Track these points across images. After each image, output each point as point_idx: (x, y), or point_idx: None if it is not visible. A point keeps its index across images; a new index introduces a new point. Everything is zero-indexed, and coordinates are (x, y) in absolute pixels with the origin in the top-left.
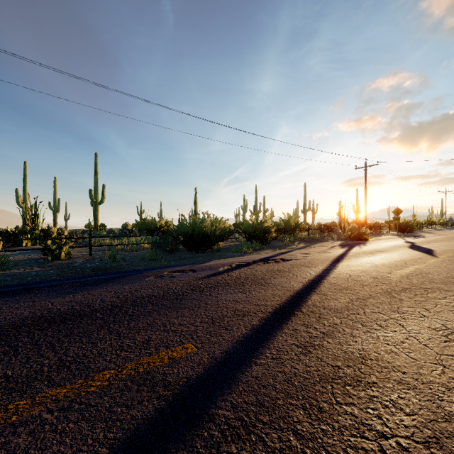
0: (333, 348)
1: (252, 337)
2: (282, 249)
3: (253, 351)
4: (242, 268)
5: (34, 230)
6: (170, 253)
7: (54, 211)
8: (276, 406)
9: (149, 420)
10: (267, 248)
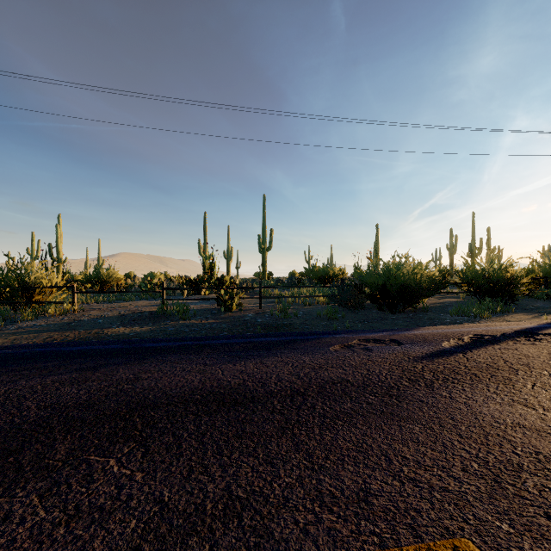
0: None
1: None
2: (550, 314)
3: None
4: (488, 346)
5: (211, 278)
6: (352, 311)
7: (227, 259)
8: None
9: None
10: (516, 311)
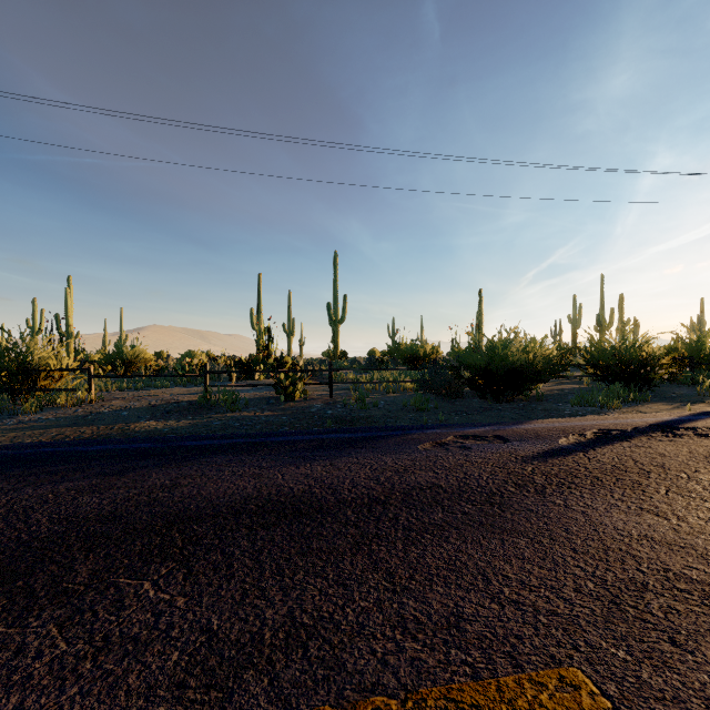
0: None
1: None
2: (696, 404)
3: None
4: (615, 444)
5: (267, 359)
6: (448, 400)
7: (288, 334)
8: None
9: None
10: (653, 400)
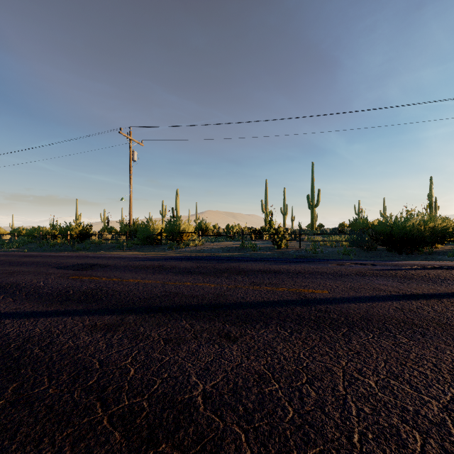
0: (425, 315)
1: (369, 298)
2: None
3: (360, 301)
4: (432, 269)
5: (270, 229)
6: (367, 251)
7: (283, 214)
8: (347, 313)
9: (292, 300)
10: None
